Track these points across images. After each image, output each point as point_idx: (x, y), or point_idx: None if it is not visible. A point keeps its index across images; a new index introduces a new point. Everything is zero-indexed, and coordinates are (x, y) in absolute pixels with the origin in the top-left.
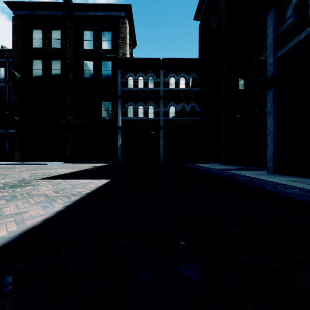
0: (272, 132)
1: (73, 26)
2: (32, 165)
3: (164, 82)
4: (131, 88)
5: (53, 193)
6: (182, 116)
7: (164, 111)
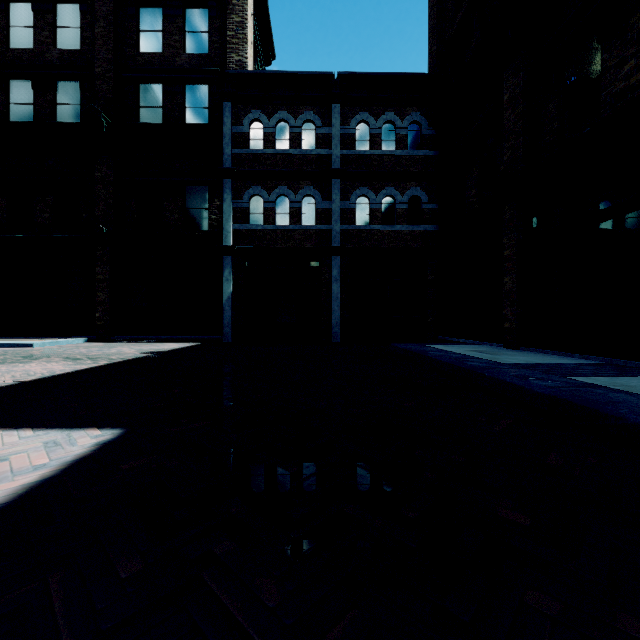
0: None
1: None
2: None
3: (343, 134)
4: (259, 150)
5: None
6: (389, 223)
7: (342, 208)
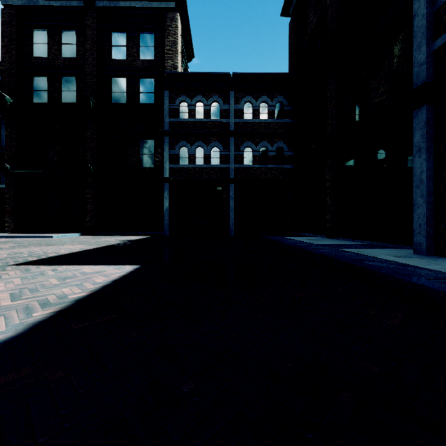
0: (426, 182)
1: (95, 24)
2: (29, 238)
3: (236, 110)
4: (185, 119)
5: (5, 299)
6: (264, 163)
7: (235, 154)
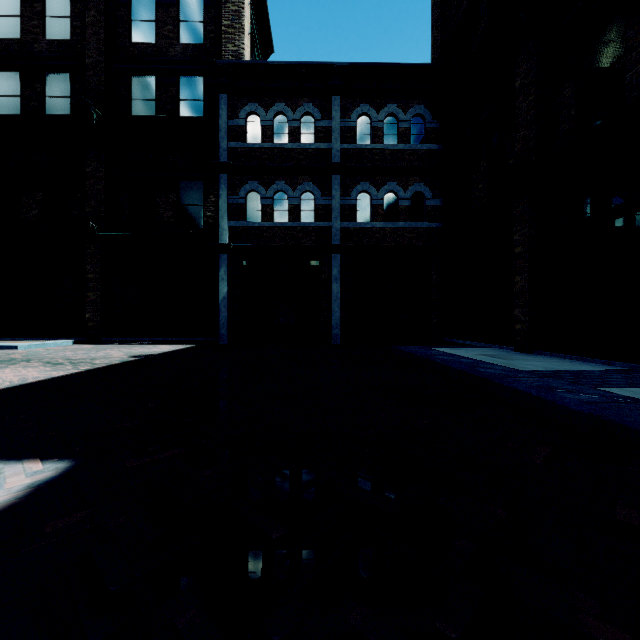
0: None
1: None
2: None
3: (344, 128)
4: (256, 144)
5: None
6: (391, 220)
7: (342, 205)
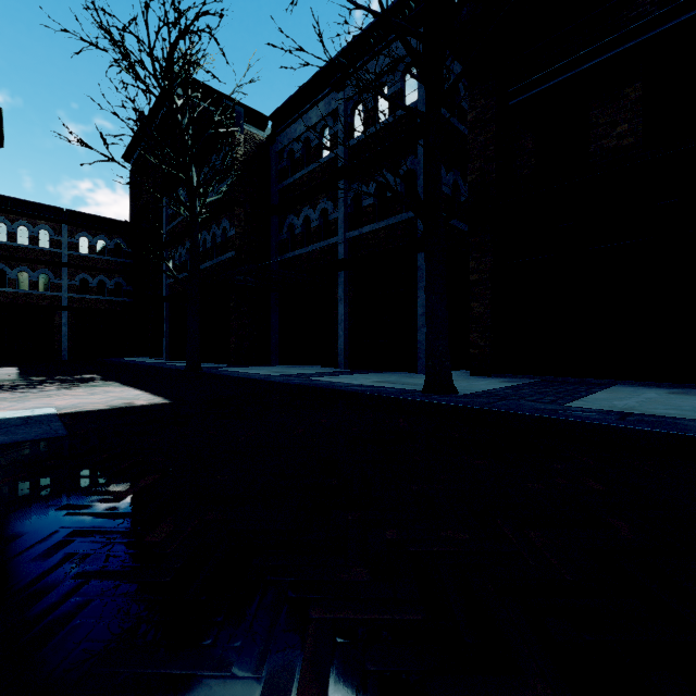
0: (166, 332)
1: None
2: None
3: (71, 242)
4: (4, 242)
5: None
6: (102, 295)
7: (70, 284)
